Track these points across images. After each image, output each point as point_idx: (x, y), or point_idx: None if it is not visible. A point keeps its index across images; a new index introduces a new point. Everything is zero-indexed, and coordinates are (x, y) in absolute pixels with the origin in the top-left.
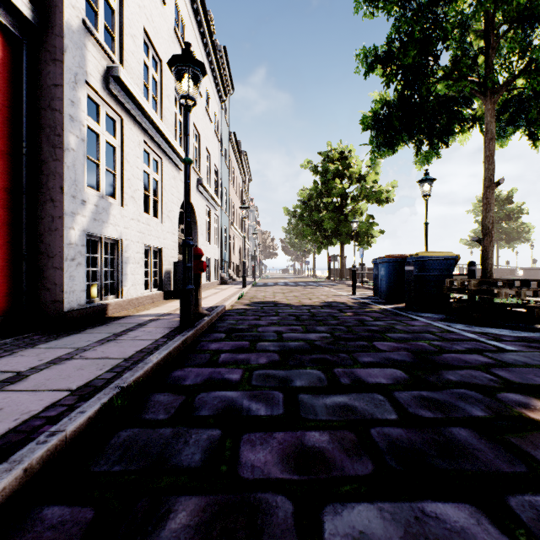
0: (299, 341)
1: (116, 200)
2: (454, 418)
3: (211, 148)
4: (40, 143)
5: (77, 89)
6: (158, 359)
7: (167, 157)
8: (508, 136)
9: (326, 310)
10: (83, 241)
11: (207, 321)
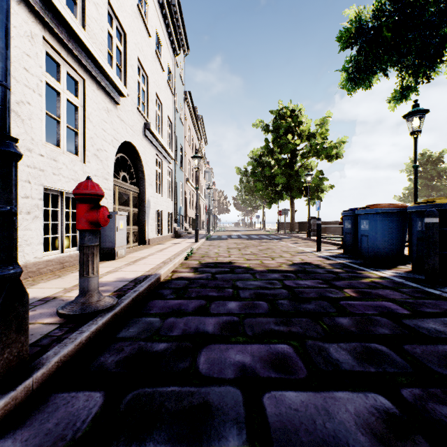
0: None
1: None
2: None
3: (163, 98)
4: None
5: None
6: None
7: (94, 80)
8: None
9: (307, 283)
10: None
11: (89, 332)
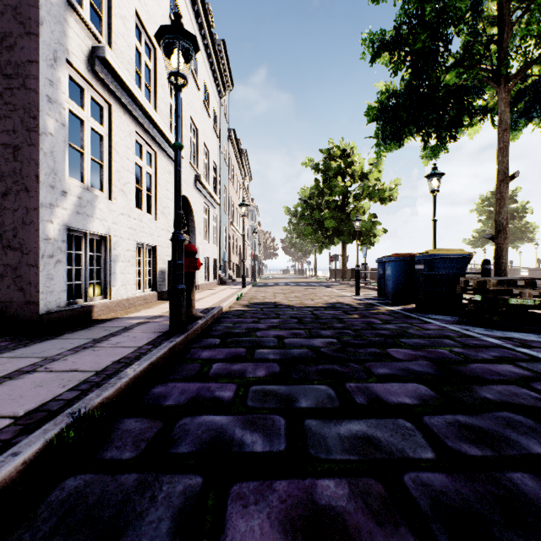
0: (303, 347)
1: (104, 193)
2: (509, 458)
3: (209, 144)
4: (14, 125)
5: (56, 68)
6: (135, 373)
7: (161, 150)
8: (520, 129)
9: (330, 312)
10: (64, 236)
11: (200, 324)
